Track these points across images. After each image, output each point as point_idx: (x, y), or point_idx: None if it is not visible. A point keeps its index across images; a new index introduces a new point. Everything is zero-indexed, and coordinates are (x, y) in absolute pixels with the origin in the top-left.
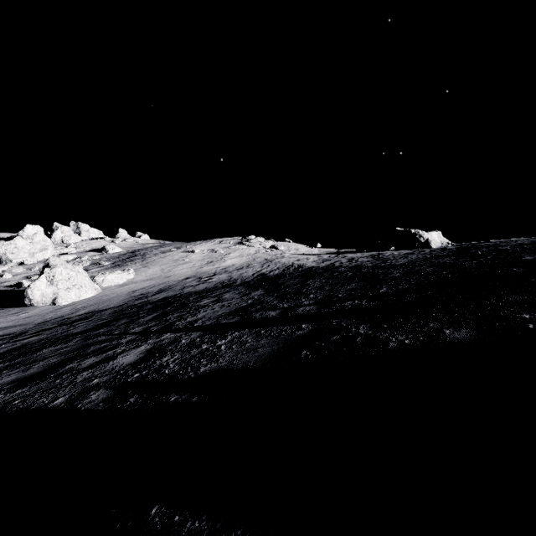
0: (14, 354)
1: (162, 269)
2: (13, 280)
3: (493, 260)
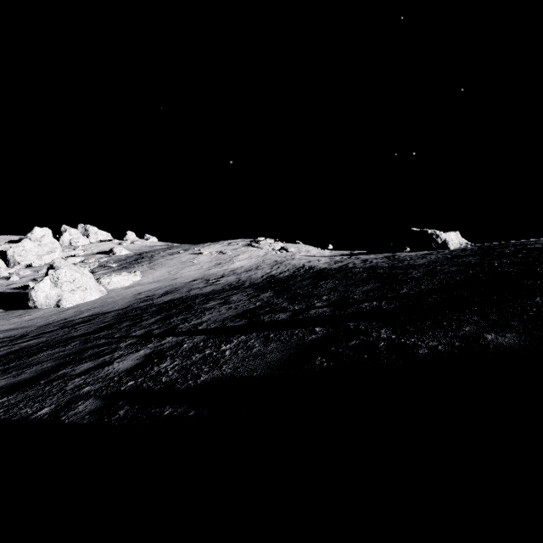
0: (10, 358)
1: (169, 271)
2: (20, 282)
3: (525, 258)
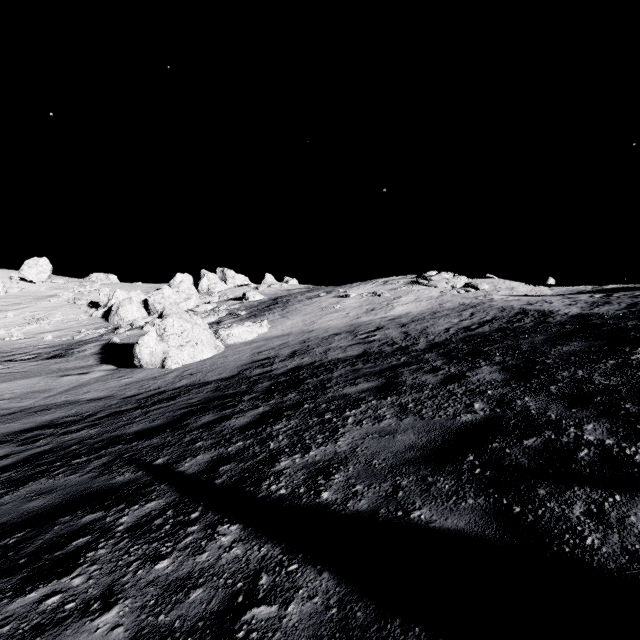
0: None
1: (303, 320)
2: None
3: None
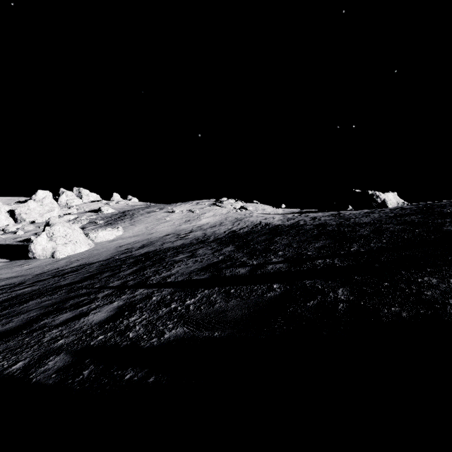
0: (5, 305)
1: (146, 227)
2: (25, 236)
3: None
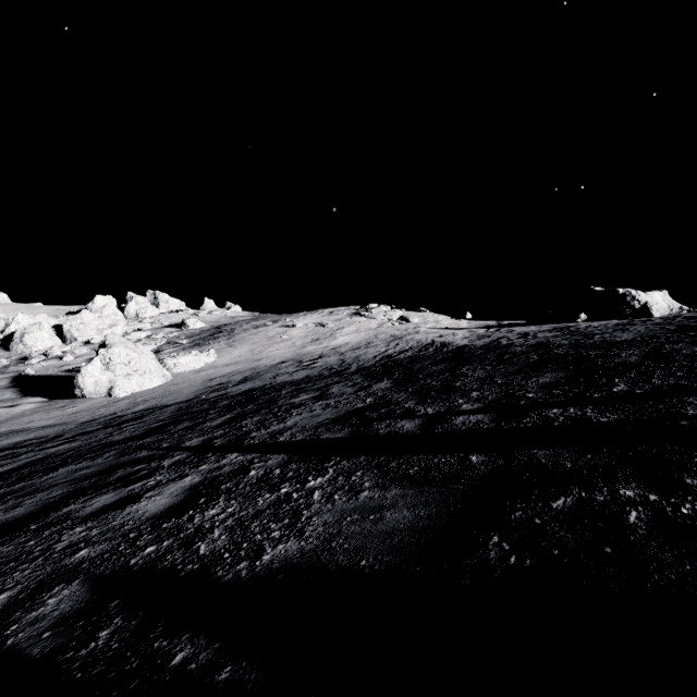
0: (22, 473)
1: (251, 349)
2: (74, 363)
3: None
